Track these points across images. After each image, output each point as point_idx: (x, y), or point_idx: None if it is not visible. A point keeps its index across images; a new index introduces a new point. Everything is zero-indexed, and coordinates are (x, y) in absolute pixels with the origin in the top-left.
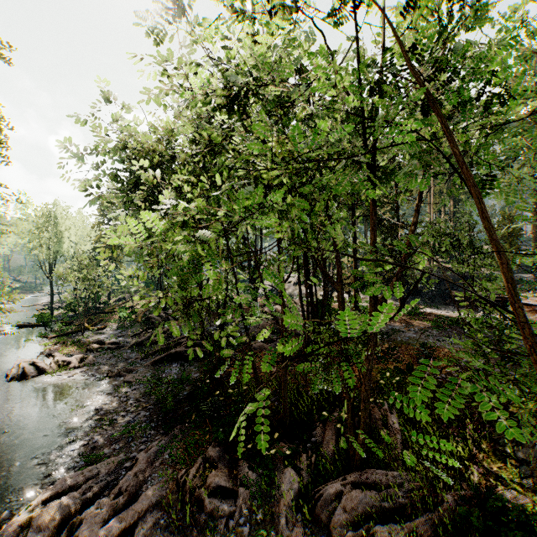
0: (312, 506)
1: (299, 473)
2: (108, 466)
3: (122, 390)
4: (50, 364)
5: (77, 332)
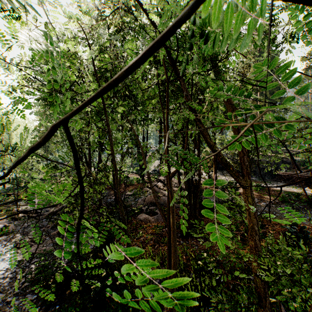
0: None
1: None
2: None
3: (23, 264)
4: None
5: (14, 202)
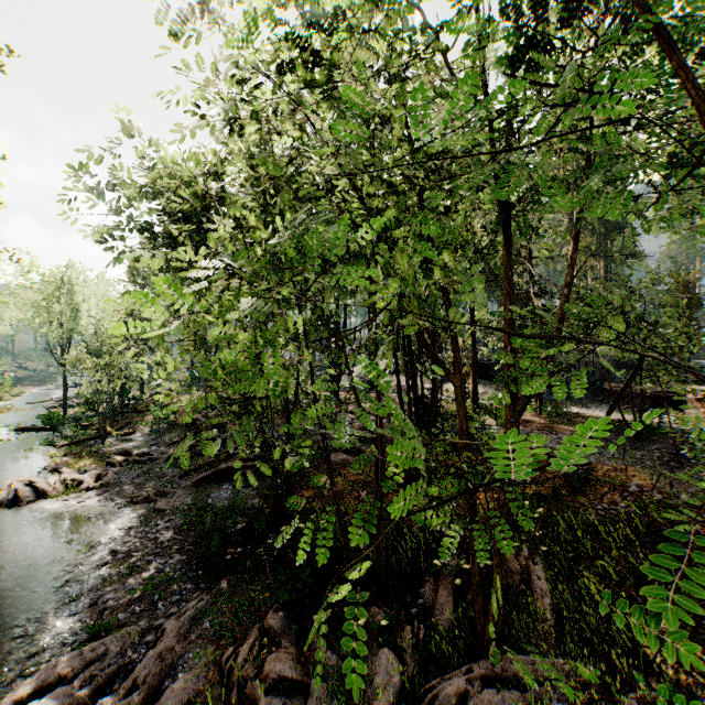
0: None
1: (400, 656)
2: (122, 639)
3: (151, 522)
4: (55, 484)
5: (96, 439)
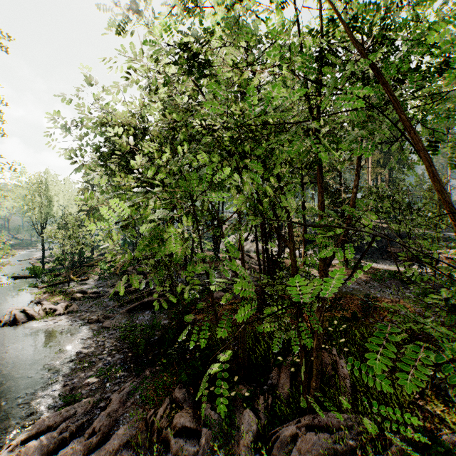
0: (269, 446)
1: (257, 414)
2: (85, 405)
3: (101, 335)
4: (39, 311)
5: (64, 283)
